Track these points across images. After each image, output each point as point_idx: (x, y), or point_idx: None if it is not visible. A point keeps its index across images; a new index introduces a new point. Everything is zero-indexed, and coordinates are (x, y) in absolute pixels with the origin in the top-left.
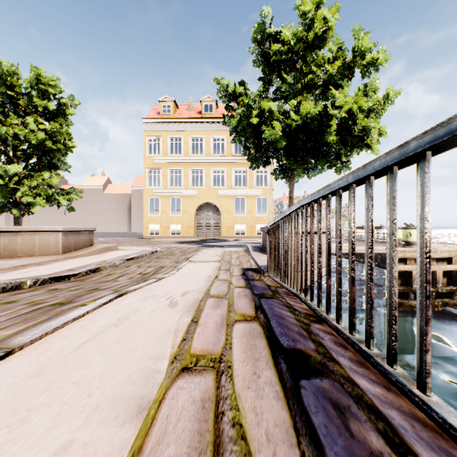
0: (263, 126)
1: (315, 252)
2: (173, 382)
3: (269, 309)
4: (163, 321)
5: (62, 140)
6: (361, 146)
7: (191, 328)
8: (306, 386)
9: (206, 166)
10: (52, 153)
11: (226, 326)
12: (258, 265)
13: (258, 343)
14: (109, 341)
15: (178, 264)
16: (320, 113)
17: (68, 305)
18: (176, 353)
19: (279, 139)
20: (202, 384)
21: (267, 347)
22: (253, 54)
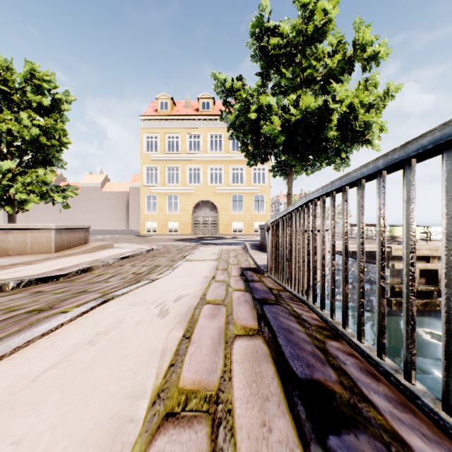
0: (261, 121)
1: (318, 251)
2: (152, 441)
3: (274, 319)
4: (150, 337)
5: (57, 136)
6: (362, 142)
7: (181, 346)
8: (338, 449)
9: (204, 164)
10: (47, 150)
11: (224, 344)
12: (257, 265)
13: (265, 370)
14: (78, 368)
15: (174, 263)
16: (321, 107)
17: (46, 313)
18: (160, 387)
19: (278, 134)
20: (191, 445)
21: (276, 377)
22: (251, 49)
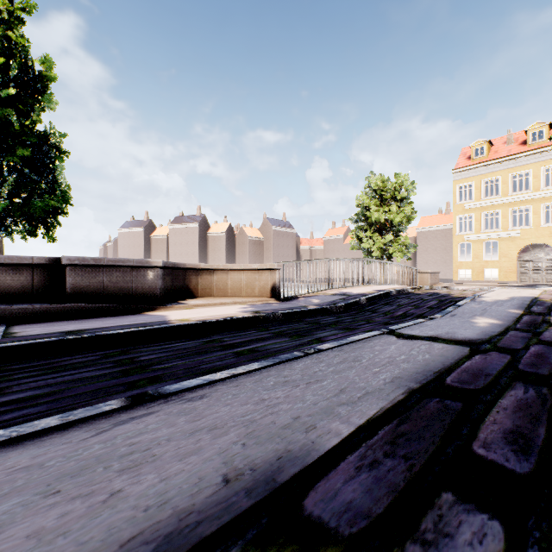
0: None
1: None
2: None
3: None
4: None
5: (408, 214)
6: None
7: None
8: None
9: (533, 203)
10: (403, 224)
11: None
12: None
13: None
14: None
15: None
16: None
17: None
18: None
19: None
20: None
21: None
22: None
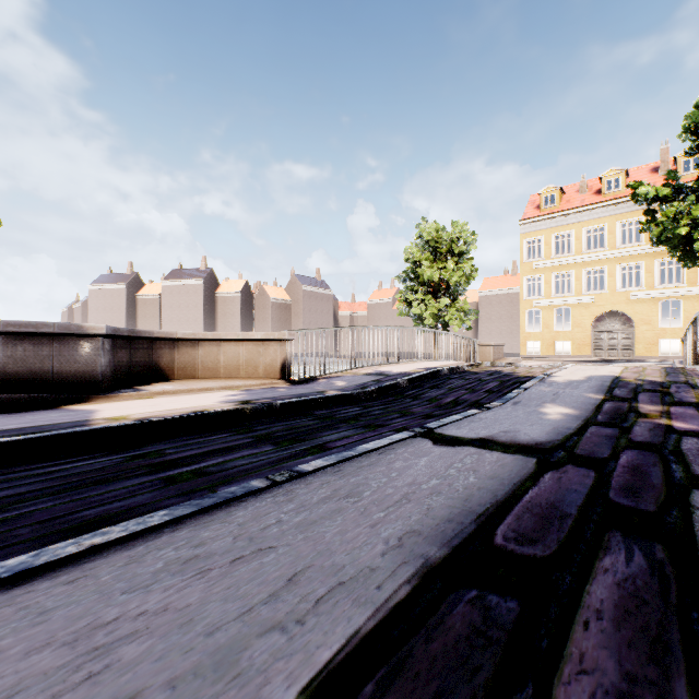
0: (694, 234)
1: None
2: None
3: None
4: None
5: (467, 272)
6: None
7: None
8: None
9: (609, 263)
10: (462, 285)
11: None
12: None
13: None
14: None
15: None
16: None
17: None
18: None
19: None
20: None
21: None
22: (685, 141)
